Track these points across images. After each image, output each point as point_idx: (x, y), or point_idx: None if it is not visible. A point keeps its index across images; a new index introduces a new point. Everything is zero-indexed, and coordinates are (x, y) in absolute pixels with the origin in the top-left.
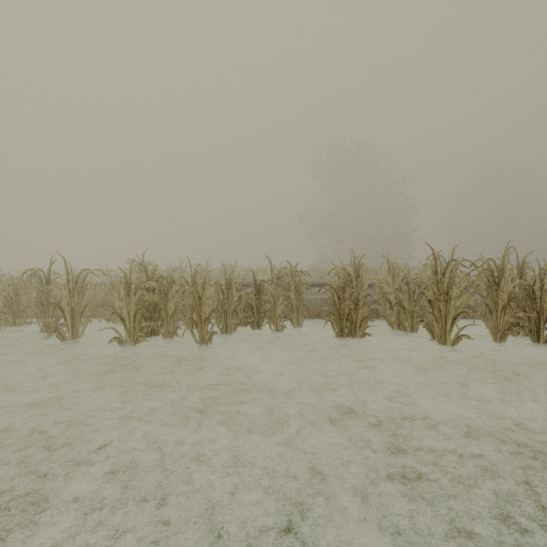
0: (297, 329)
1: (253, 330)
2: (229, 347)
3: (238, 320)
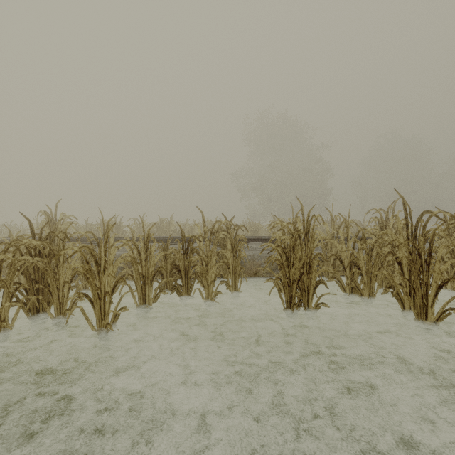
0: (233, 293)
1: (180, 297)
2: (148, 322)
3: (164, 283)
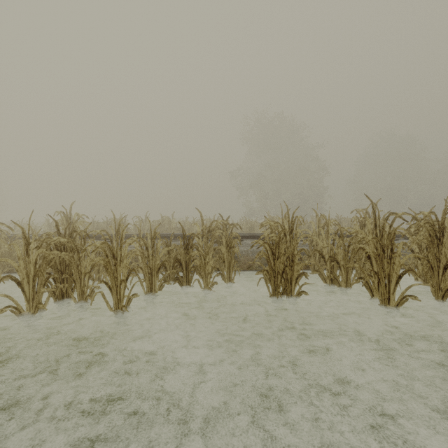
0: (228, 284)
1: (182, 287)
2: (154, 307)
3: (167, 275)
